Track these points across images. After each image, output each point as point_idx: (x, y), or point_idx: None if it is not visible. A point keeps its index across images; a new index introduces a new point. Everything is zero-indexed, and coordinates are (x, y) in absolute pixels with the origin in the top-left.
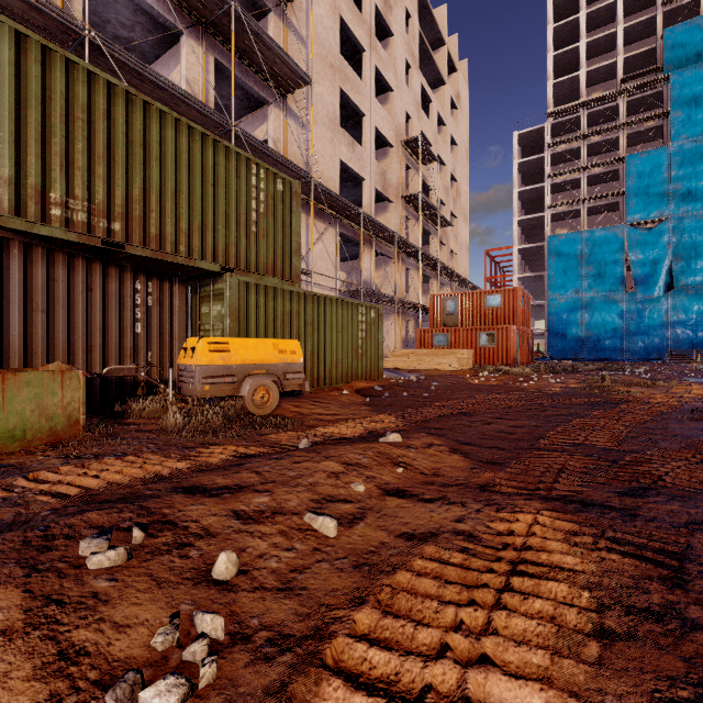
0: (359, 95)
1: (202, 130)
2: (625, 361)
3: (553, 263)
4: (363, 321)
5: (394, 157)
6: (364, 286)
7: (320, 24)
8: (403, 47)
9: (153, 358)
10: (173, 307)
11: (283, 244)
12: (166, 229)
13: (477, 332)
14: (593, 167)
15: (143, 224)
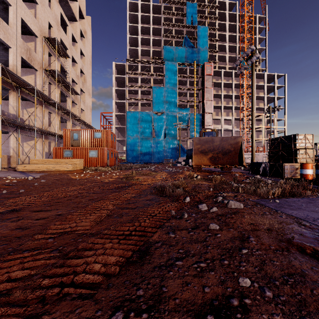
0: None
1: None
2: (152, 163)
3: (128, 122)
4: None
5: (39, 44)
6: (9, 117)
7: None
8: None
9: None
10: None
11: None
12: None
13: (88, 150)
14: (143, 87)
15: None
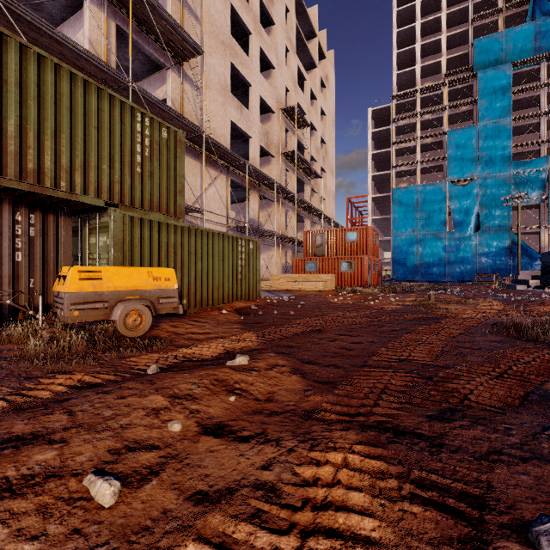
0: (246, 68)
1: (85, 77)
2: (447, 283)
3: (396, 208)
4: (242, 251)
5: (276, 121)
6: (250, 223)
7: (212, 7)
8: (283, 35)
9: (35, 285)
10: (58, 237)
11: (168, 184)
12: (45, 165)
13: (339, 260)
14: (425, 138)
15: (18, 159)
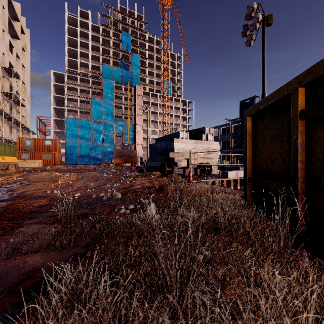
0: None
1: None
2: (91, 164)
3: (68, 128)
4: (12, 150)
5: None
6: None
7: None
8: (1, 22)
9: None
10: None
11: None
12: None
13: (42, 154)
14: (82, 97)
15: None
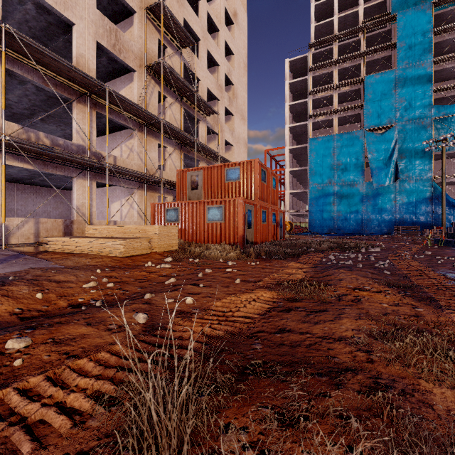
0: None
1: None
2: (364, 236)
3: (313, 159)
4: None
5: (137, 23)
6: (70, 149)
7: None
8: None
9: None
10: None
11: None
12: None
13: (205, 206)
14: (342, 86)
15: None
